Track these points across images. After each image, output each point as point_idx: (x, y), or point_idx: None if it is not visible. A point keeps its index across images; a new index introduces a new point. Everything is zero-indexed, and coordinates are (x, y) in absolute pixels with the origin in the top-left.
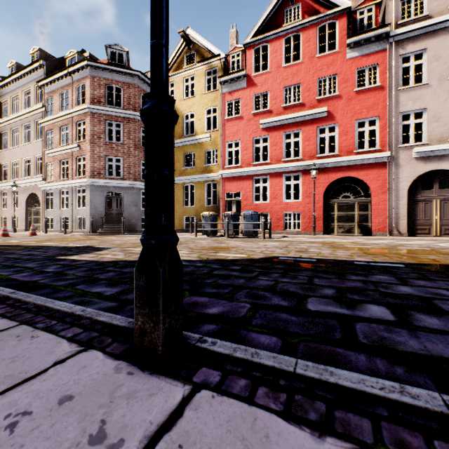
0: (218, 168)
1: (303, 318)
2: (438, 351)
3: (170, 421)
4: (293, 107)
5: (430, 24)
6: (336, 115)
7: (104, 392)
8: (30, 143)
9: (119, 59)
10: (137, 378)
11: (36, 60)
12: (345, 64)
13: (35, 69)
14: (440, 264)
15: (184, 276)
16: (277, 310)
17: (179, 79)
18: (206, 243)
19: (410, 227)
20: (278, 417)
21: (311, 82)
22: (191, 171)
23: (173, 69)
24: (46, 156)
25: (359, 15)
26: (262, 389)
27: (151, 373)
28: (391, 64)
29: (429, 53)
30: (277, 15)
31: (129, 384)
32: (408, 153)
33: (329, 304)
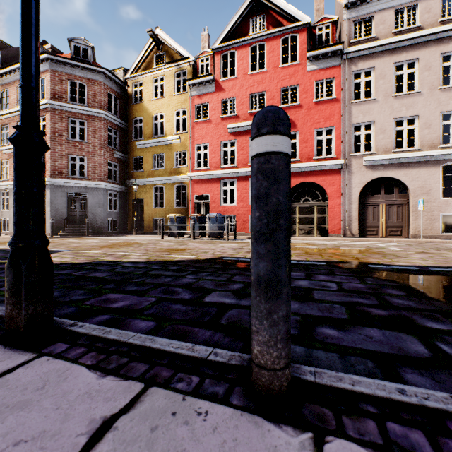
0: (187, 170)
1: (192, 307)
2: None
3: (0, 375)
4: None
5: (377, 45)
6: (297, 123)
7: None
8: None
9: (83, 54)
10: None
11: None
12: (305, 76)
13: None
14: (357, 262)
15: (117, 277)
16: (176, 302)
17: (149, 79)
18: (167, 245)
19: (361, 229)
20: (85, 368)
21: (275, 91)
22: (161, 172)
23: (142, 68)
24: (1, 153)
25: (318, 30)
26: (92, 353)
27: (11, 348)
28: (345, 79)
29: (376, 71)
30: (244, 24)
31: None
32: (359, 161)
33: (226, 296)
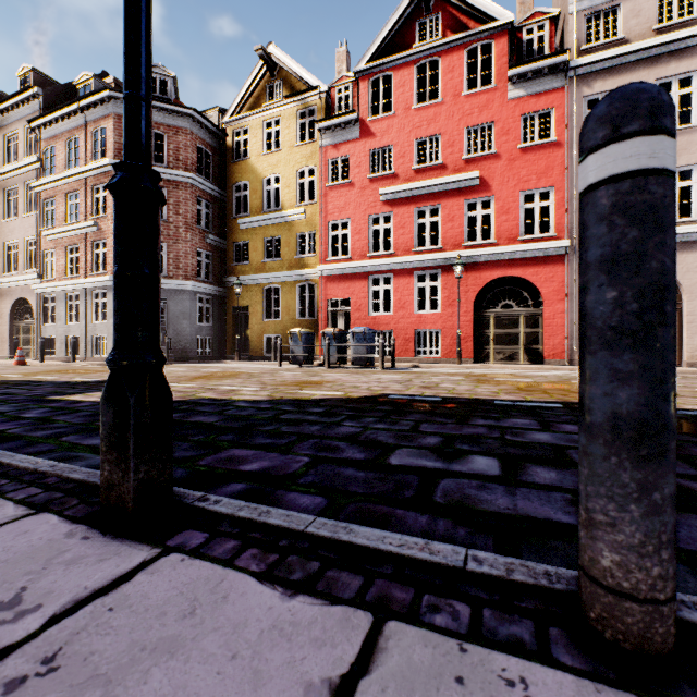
0: (317, 260)
1: (374, 474)
2: (527, 510)
3: (111, 585)
4: (429, 170)
5: (626, 51)
6: (492, 183)
7: (40, 559)
8: (17, 218)
9: (161, 88)
10: (92, 543)
11: (26, 87)
12: (505, 108)
13: (25, 101)
14: None
15: (234, 422)
16: (344, 465)
17: (257, 123)
18: (291, 375)
19: None
20: (252, 578)
21: (456, 133)
22: (276, 265)
23: (248, 106)
24: (44, 240)
25: (526, 34)
26: (251, 550)
27: (115, 537)
28: (571, 109)
29: None
30: (405, 30)
31: (78, 549)
32: None
33: (422, 456)
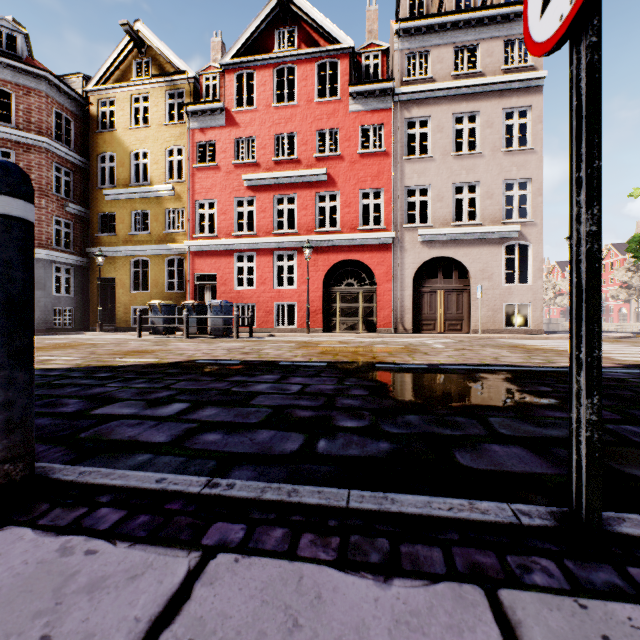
0: (185, 236)
1: (61, 421)
2: (143, 436)
3: None
4: (287, 163)
5: (433, 88)
6: (338, 180)
7: None
8: None
9: (9, 44)
10: None
11: None
12: (348, 118)
13: None
14: (368, 361)
15: None
16: (45, 416)
17: (125, 96)
18: (137, 345)
19: (416, 322)
20: None
21: (309, 133)
22: (144, 239)
23: (114, 78)
24: None
25: (365, 59)
26: None
27: None
28: (396, 127)
29: (433, 122)
30: (267, 35)
31: None
32: (414, 235)
33: (131, 406)
